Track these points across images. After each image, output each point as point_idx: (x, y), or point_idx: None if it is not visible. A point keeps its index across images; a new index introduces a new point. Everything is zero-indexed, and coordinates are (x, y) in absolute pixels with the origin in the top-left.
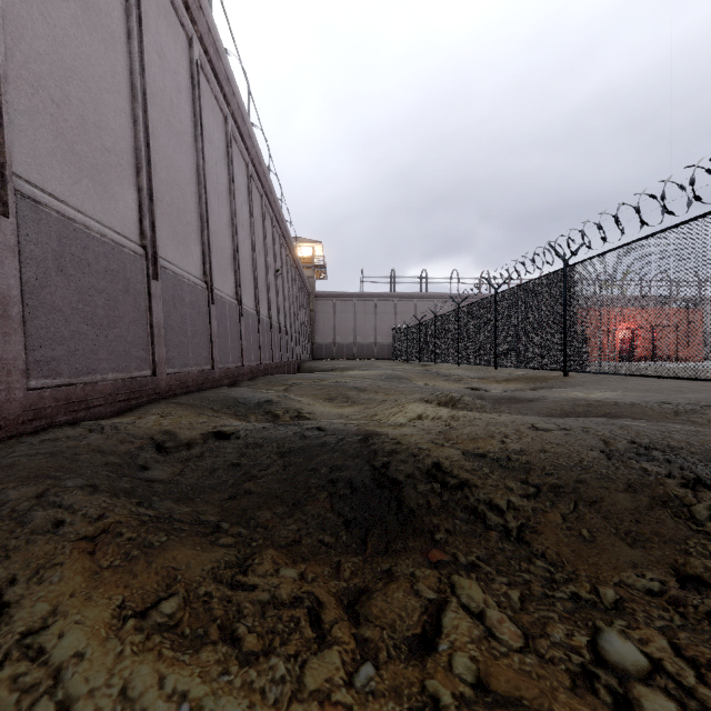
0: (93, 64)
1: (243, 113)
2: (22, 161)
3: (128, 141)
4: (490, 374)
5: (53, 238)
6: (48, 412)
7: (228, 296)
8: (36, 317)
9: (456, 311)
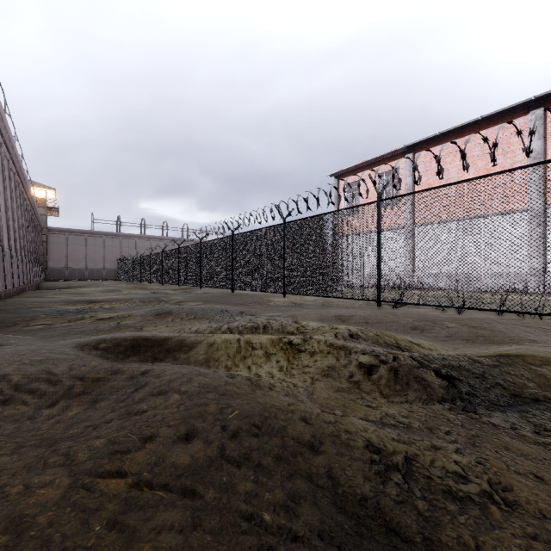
0: None
1: (17, 154)
2: None
3: None
4: (169, 288)
5: None
6: None
7: (13, 252)
8: None
9: (149, 256)
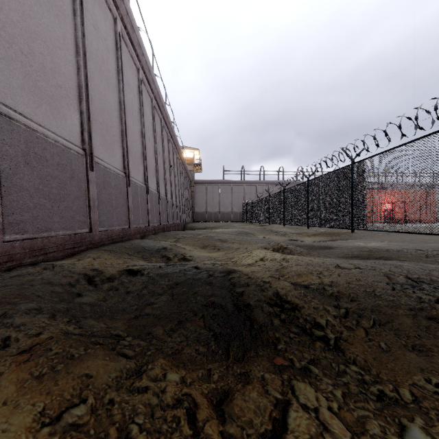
0: (50, 31)
1: (149, 67)
2: (1, 91)
3: (73, 81)
4: (304, 231)
5: (22, 142)
6: (17, 257)
7: (139, 181)
8: (9, 194)
9: (282, 192)
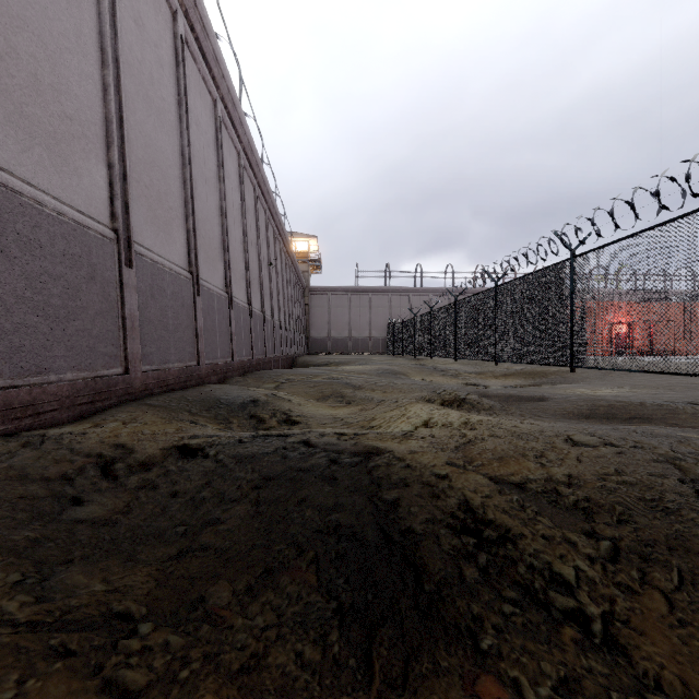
0: (51, 18)
1: (234, 98)
2: None
3: (96, 111)
4: (487, 369)
5: None
6: None
7: (216, 287)
8: None
9: (453, 305)
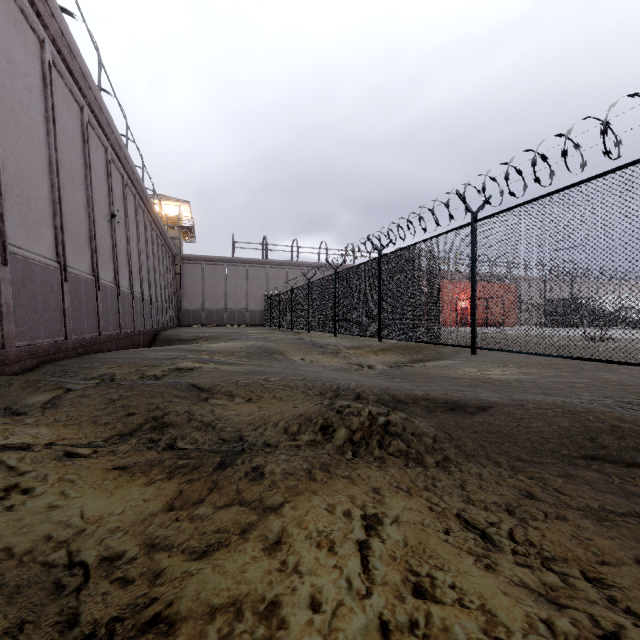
0: None
1: None
2: None
3: None
4: (365, 343)
5: None
6: None
7: None
8: None
9: (332, 276)
